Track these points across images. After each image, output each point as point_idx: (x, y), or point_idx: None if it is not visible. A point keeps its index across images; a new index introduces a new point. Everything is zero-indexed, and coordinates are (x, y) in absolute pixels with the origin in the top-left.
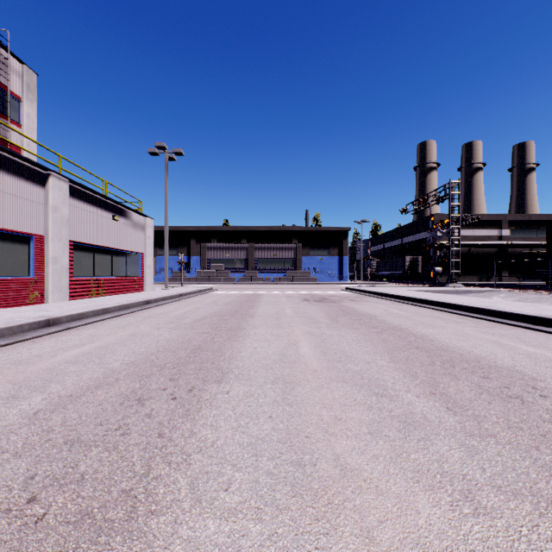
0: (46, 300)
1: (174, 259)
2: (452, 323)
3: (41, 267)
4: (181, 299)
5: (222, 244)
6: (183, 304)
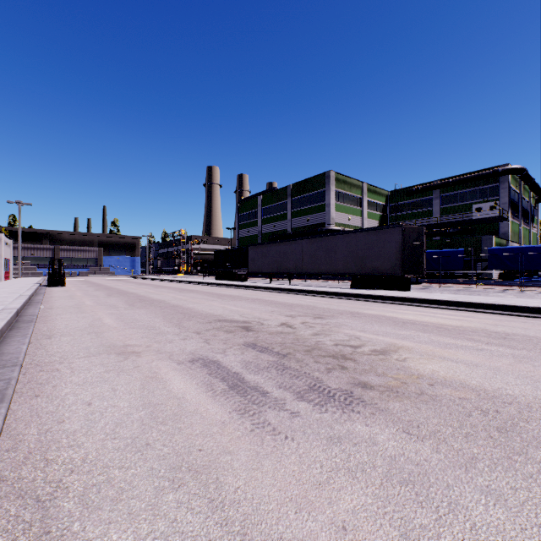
0: (1, 280)
1: None
2: (146, 281)
3: None
4: None
5: (28, 245)
6: None
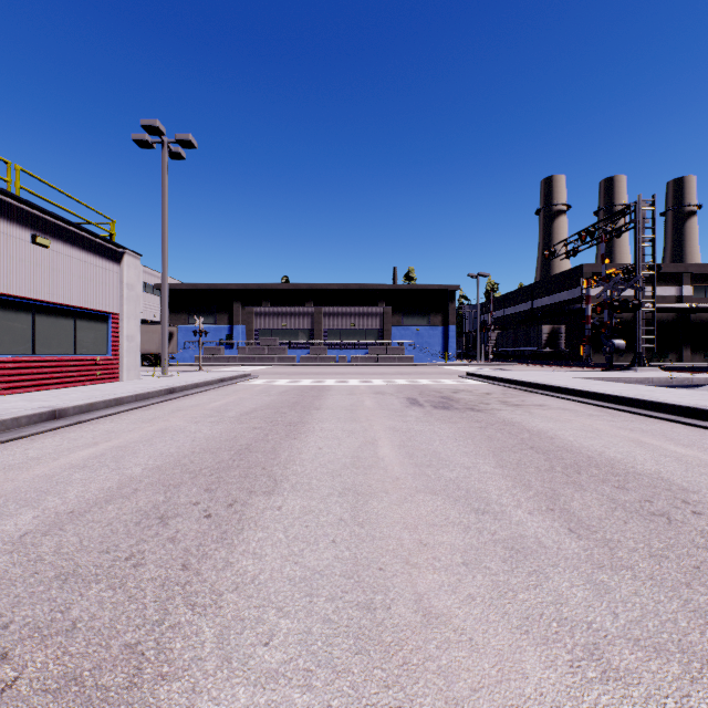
0: None
1: (210, 330)
2: None
3: None
4: (164, 401)
5: (277, 308)
6: (143, 418)
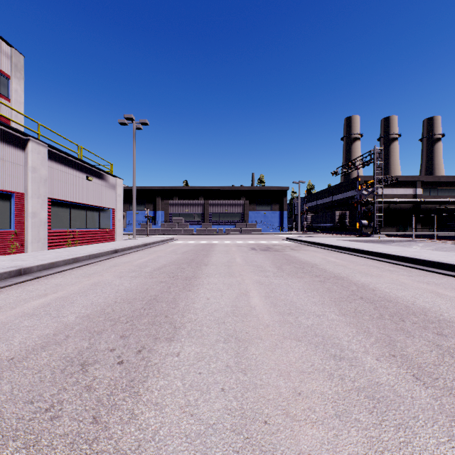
0: (25, 250)
1: (142, 213)
2: (386, 271)
3: (21, 221)
4: (146, 248)
5: (183, 201)
6: (146, 253)
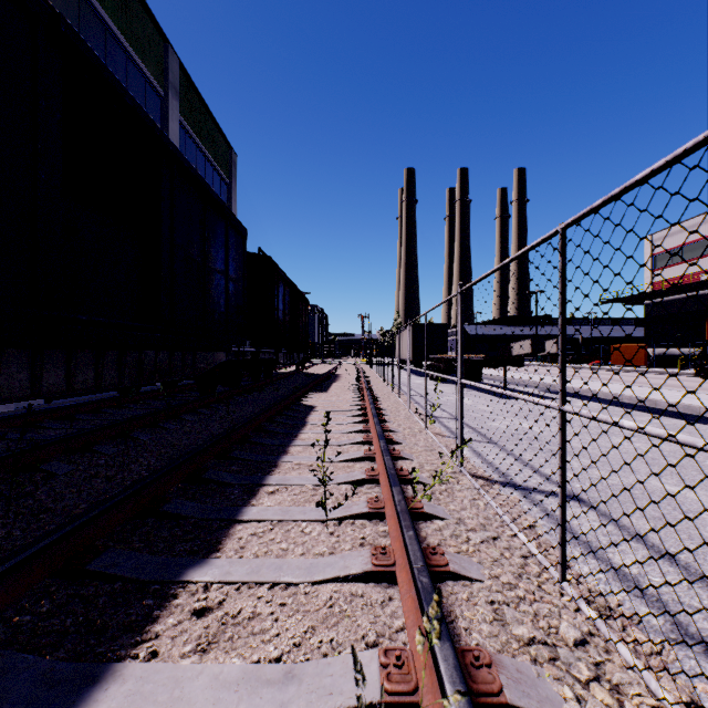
0: None
1: None
2: None
3: None
4: None
5: None
6: None
